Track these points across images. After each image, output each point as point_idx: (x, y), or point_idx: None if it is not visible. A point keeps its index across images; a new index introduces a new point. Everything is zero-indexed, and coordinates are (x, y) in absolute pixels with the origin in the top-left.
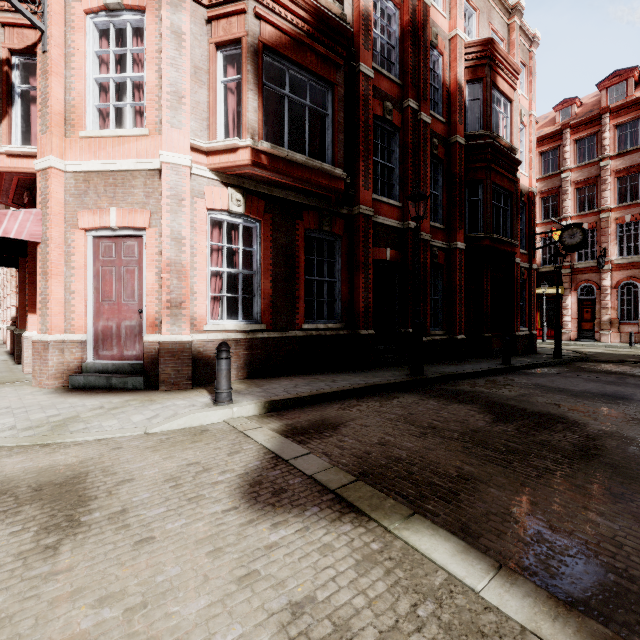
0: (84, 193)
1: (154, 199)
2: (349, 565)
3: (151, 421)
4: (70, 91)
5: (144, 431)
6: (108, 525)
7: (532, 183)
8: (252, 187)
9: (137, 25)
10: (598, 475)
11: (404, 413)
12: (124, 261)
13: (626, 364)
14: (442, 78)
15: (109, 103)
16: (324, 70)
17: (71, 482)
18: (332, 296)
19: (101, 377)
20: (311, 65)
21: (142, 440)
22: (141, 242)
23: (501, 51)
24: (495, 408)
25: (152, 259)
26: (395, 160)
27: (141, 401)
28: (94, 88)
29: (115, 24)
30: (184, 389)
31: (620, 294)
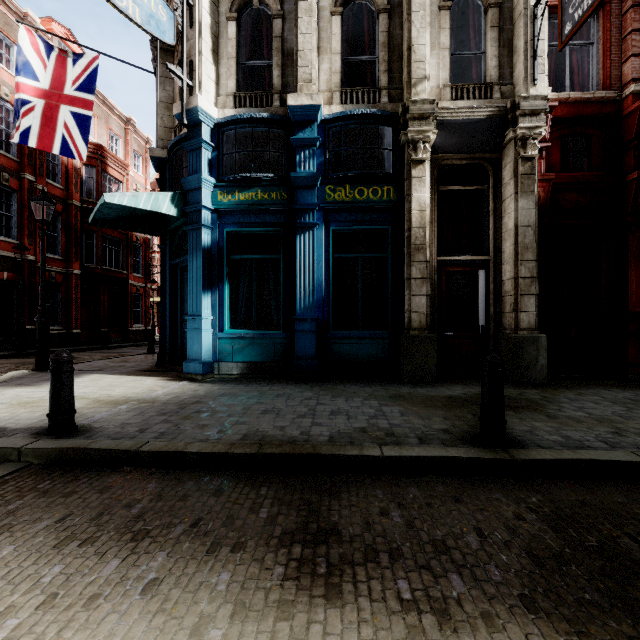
0: None
1: None
2: None
3: None
4: None
5: None
6: None
7: None
8: None
9: None
10: None
11: None
12: None
13: None
14: (61, 159)
15: None
16: None
17: None
18: None
19: None
20: None
21: None
22: None
23: (111, 152)
24: None
25: None
26: (14, 211)
27: None
28: None
29: None
30: None
31: None
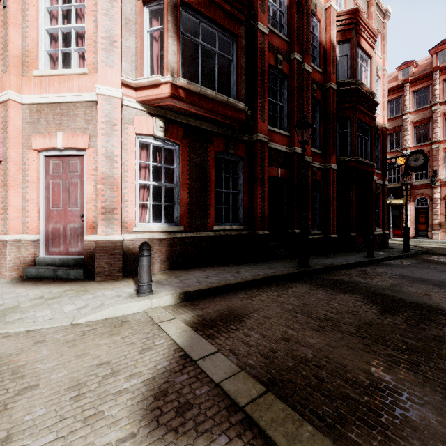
0: (37, 121)
1: (92, 125)
2: None
3: (80, 311)
4: (26, 39)
5: (71, 322)
6: None
7: (385, 121)
8: (172, 117)
9: None
10: None
11: (300, 303)
12: (69, 175)
13: None
14: (319, 39)
15: (57, 49)
16: (230, 24)
17: None
18: (236, 204)
19: (49, 269)
20: (219, 20)
21: (66, 332)
22: (82, 160)
23: (364, 19)
24: (377, 298)
25: (91, 174)
26: (284, 100)
27: (76, 291)
28: (45, 37)
29: None
30: (116, 279)
31: None
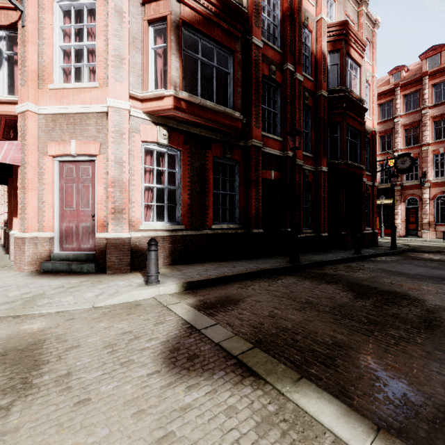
0: (52, 129)
1: (103, 134)
2: (250, 427)
3: (98, 297)
4: (42, 55)
5: (92, 305)
6: (54, 387)
7: (374, 125)
8: (175, 125)
9: (91, 7)
10: (442, 343)
11: (287, 291)
12: (81, 179)
13: (443, 254)
14: (311, 49)
15: (70, 64)
16: (227, 41)
17: (31, 348)
18: (232, 205)
19: (64, 264)
20: (217, 37)
21: (90, 312)
22: (93, 165)
23: (353, 30)
24: (354, 287)
25: (101, 177)
26: (278, 107)
27: (92, 282)
28: (59, 53)
29: (75, 6)
30: (124, 272)
31: (436, 204)
